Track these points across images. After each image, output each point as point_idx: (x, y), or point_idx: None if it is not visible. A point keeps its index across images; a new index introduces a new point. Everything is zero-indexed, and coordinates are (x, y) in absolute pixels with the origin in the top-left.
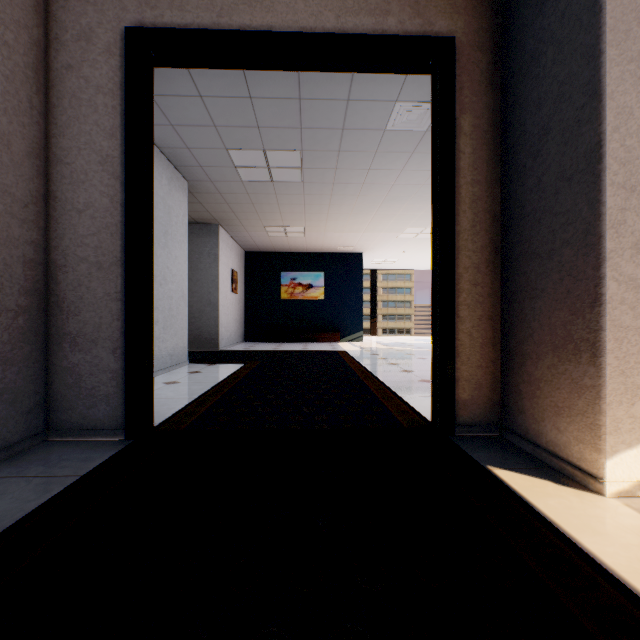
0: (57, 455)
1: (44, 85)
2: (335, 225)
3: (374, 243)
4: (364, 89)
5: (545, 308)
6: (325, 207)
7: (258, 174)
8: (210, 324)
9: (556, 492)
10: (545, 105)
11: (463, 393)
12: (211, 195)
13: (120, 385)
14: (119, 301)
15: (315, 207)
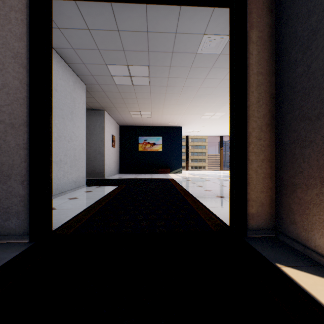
0: None
1: None
2: (167, 111)
3: (188, 121)
4: (185, 26)
5: (314, 154)
6: (162, 100)
7: (125, 80)
8: (100, 164)
9: None
10: (314, 14)
11: (251, 209)
12: (99, 93)
13: (26, 205)
14: (25, 149)
15: (157, 100)
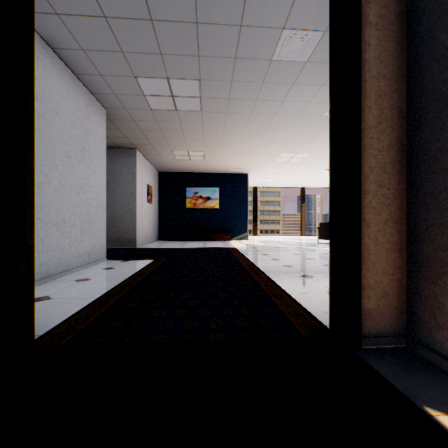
0: None
1: None
2: (227, 150)
3: (257, 166)
4: (255, 13)
5: None
6: (220, 134)
7: (164, 103)
8: (129, 227)
9: None
10: None
11: (368, 302)
12: (127, 122)
13: None
14: None
15: (212, 134)
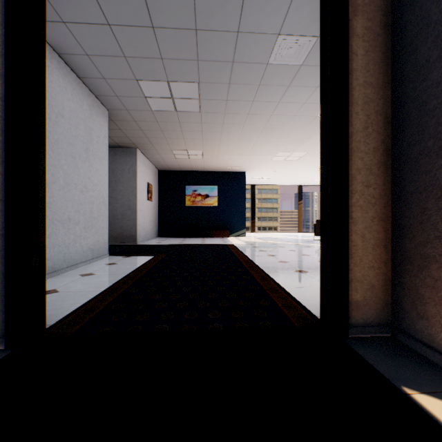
0: None
1: None
2: (225, 149)
3: (254, 164)
4: (252, 20)
5: None
6: (218, 134)
7: (164, 104)
8: (130, 224)
9: None
10: None
11: (356, 294)
12: (128, 123)
13: None
14: None
15: (210, 134)
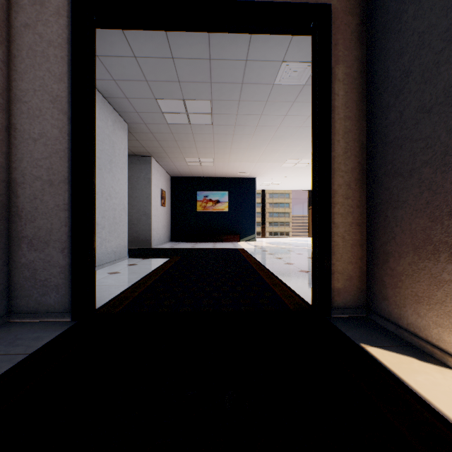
0: (14, 335)
1: (6, 39)
2: (236, 157)
3: (264, 170)
4: (258, 51)
5: (406, 216)
6: (229, 143)
7: (179, 118)
8: (145, 229)
9: (421, 368)
10: (406, 53)
11: (337, 283)
12: (145, 134)
13: (67, 277)
14: (66, 211)
15: (221, 143)
